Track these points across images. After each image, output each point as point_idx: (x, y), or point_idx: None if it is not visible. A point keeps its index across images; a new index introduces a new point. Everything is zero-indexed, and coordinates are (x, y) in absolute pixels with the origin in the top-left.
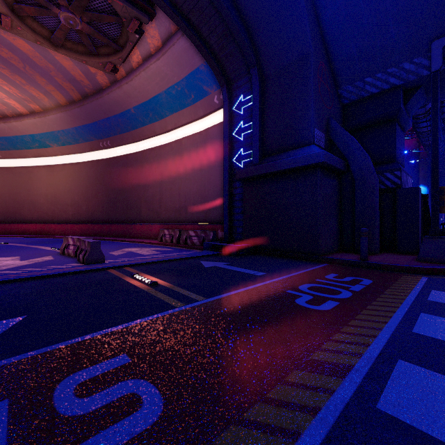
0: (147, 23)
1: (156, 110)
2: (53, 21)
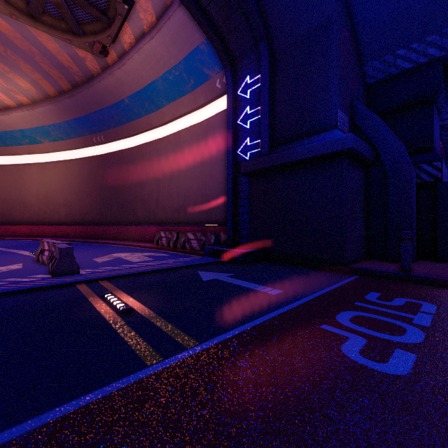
0: None
1: (152, 100)
2: None
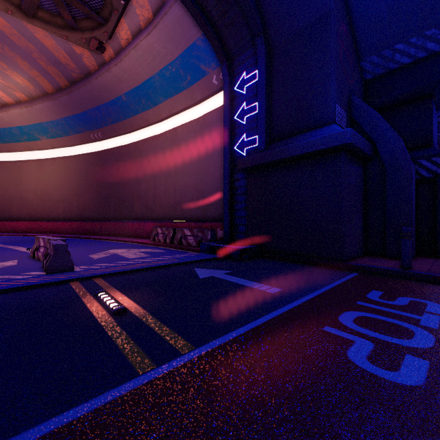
0: None
1: (149, 96)
2: None
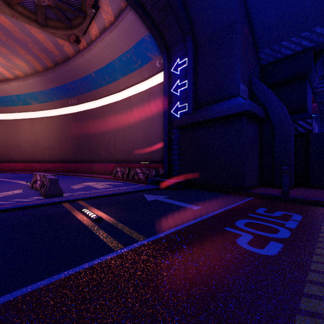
0: None
1: (111, 74)
2: None
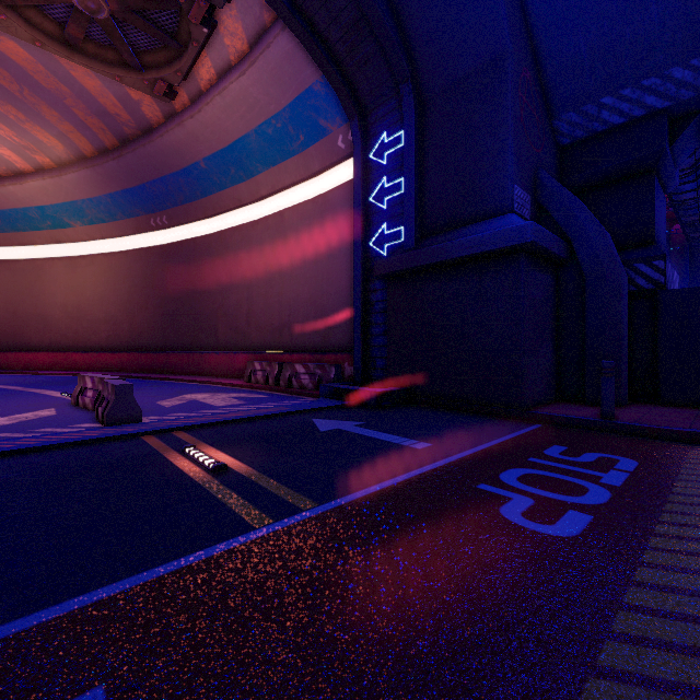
0: (221, 5)
1: (241, 164)
2: (61, 6)
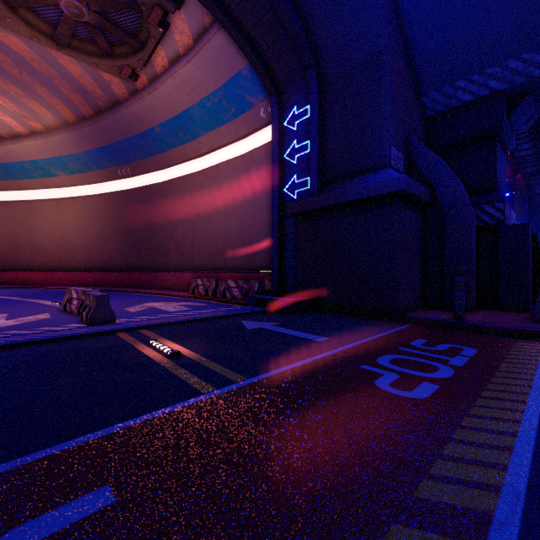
0: (173, 12)
1: (187, 129)
2: (53, 11)
